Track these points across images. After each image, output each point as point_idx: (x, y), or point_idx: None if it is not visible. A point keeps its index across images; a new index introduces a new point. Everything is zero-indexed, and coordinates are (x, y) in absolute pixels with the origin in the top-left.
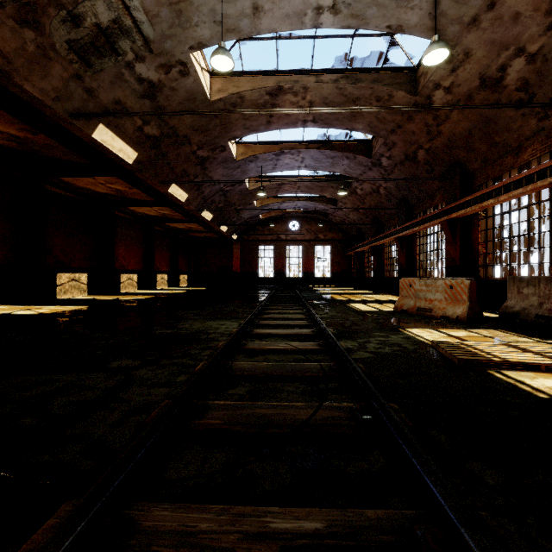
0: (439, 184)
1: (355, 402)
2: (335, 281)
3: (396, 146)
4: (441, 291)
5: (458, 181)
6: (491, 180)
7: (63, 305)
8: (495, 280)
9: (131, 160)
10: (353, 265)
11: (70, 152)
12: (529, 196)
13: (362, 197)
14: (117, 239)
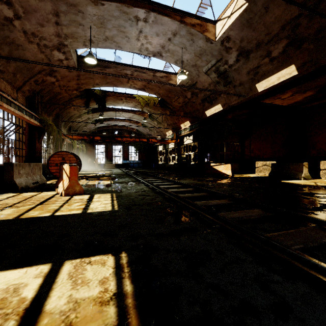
0: None
1: None
2: None
3: None
4: None
5: None
6: None
7: None
8: None
9: (295, 72)
10: None
11: (307, 82)
12: None
13: None
14: None
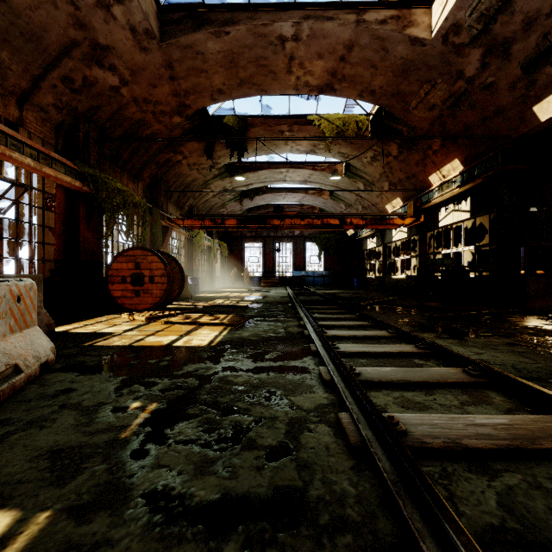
0: None
1: None
2: None
3: None
4: (5, 312)
5: None
6: None
7: None
8: None
9: None
10: None
11: None
12: None
13: None
14: None
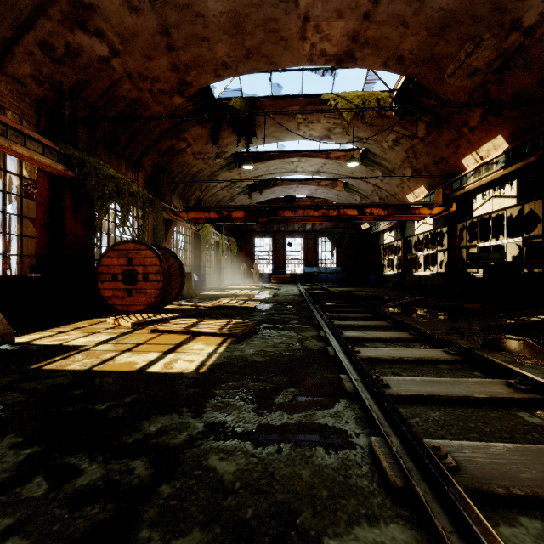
0: None
1: None
2: None
3: None
4: None
5: None
6: None
7: None
8: None
9: None
10: None
11: None
12: None
13: None
14: None
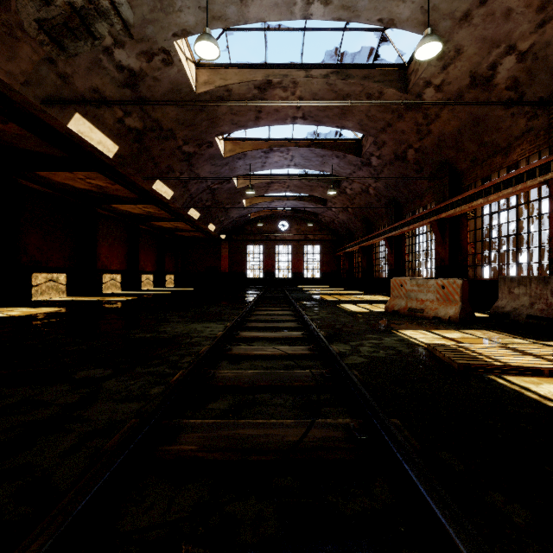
0: (428, 184)
1: (352, 416)
2: (324, 281)
3: (386, 145)
4: (432, 291)
5: (447, 181)
6: (480, 180)
7: (37, 307)
8: (484, 280)
9: (111, 154)
10: (342, 265)
11: (44, 143)
12: (517, 196)
13: (352, 197)
14: (99, 237)
